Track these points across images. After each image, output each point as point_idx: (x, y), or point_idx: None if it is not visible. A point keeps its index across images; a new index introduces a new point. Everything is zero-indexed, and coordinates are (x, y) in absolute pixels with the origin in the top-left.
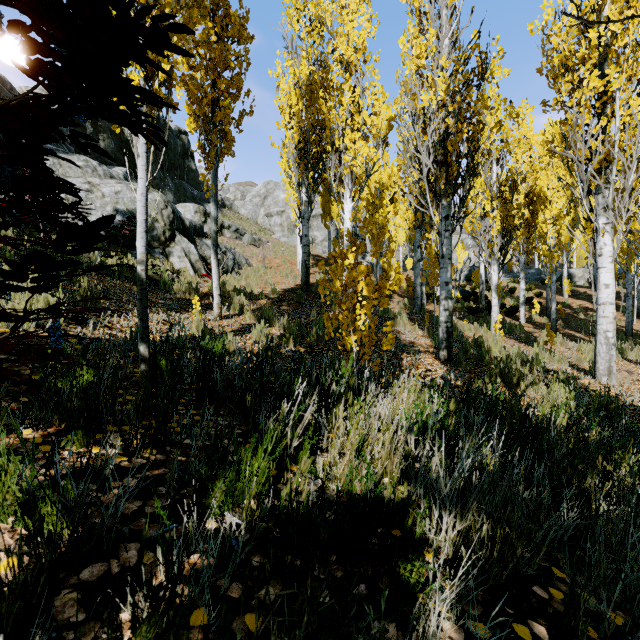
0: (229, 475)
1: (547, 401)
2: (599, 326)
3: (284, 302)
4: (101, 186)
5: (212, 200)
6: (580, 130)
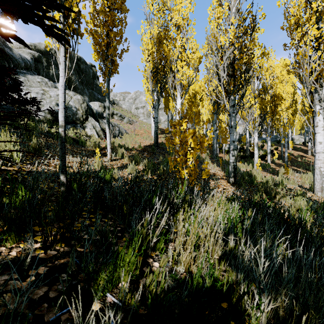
0: (109, 268)
1: (294, 207)
2: (316, 165)
3: (145, 152)
4: (49, 91)
5: (106, 97)
6: (306, 58)
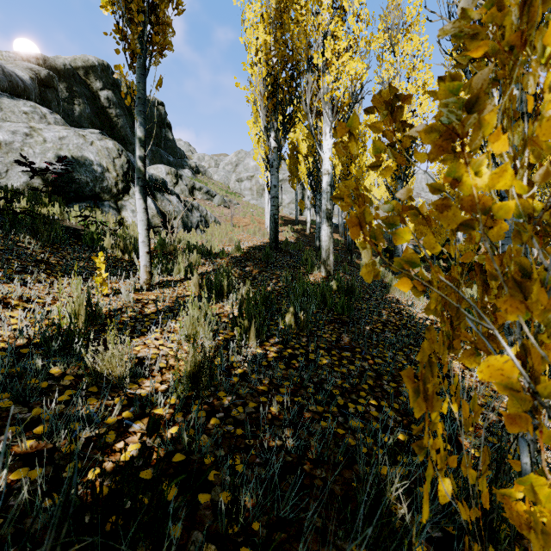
0: None
1: None
2: None
3: (249, 262)
4: (43, 131)
5: (136, 111)
6: None
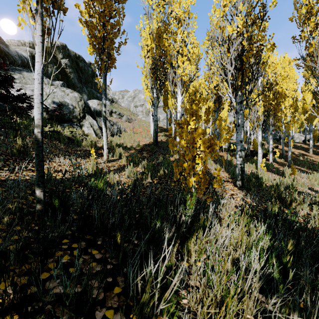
0: None
1: (317, 219)
2: None
3: (144, 151)
4: (45, 89)
5: (103, 93)
6: None
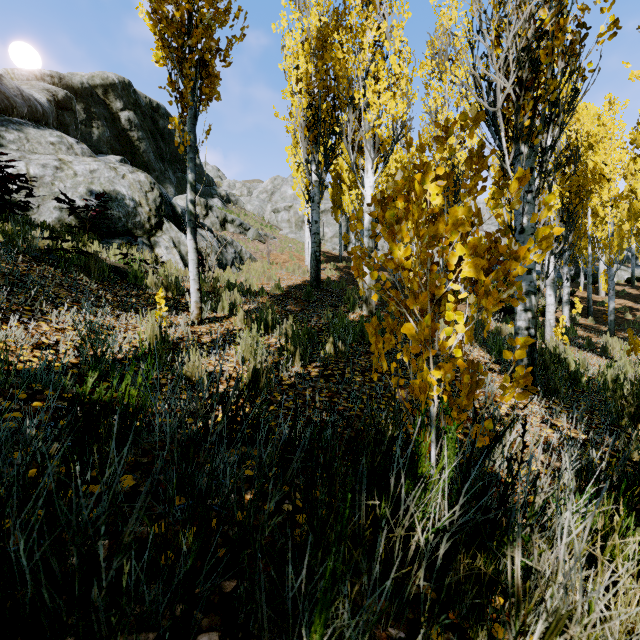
0: None
1: None
2: None
3: (289, 300)
4: (73, 163)
5: (188, 158)
6: None
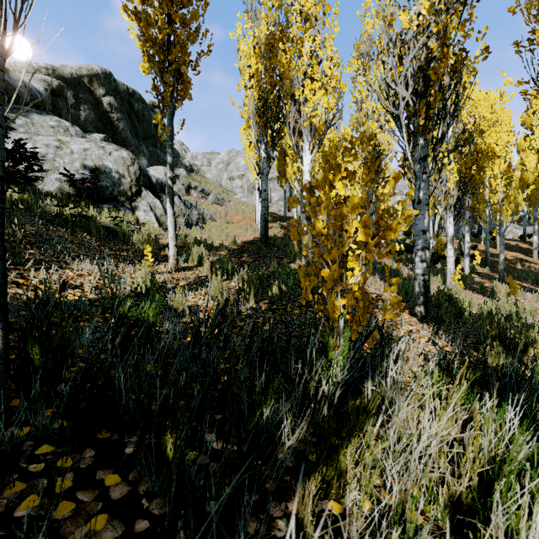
0: None
1: None
2: None
3: (244, 253)
4: (70, 143)
5: (167, 145)
6: None
